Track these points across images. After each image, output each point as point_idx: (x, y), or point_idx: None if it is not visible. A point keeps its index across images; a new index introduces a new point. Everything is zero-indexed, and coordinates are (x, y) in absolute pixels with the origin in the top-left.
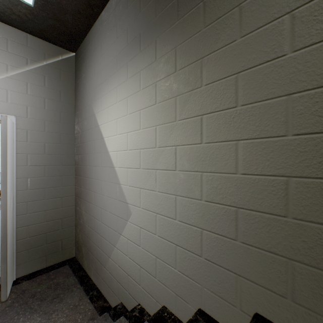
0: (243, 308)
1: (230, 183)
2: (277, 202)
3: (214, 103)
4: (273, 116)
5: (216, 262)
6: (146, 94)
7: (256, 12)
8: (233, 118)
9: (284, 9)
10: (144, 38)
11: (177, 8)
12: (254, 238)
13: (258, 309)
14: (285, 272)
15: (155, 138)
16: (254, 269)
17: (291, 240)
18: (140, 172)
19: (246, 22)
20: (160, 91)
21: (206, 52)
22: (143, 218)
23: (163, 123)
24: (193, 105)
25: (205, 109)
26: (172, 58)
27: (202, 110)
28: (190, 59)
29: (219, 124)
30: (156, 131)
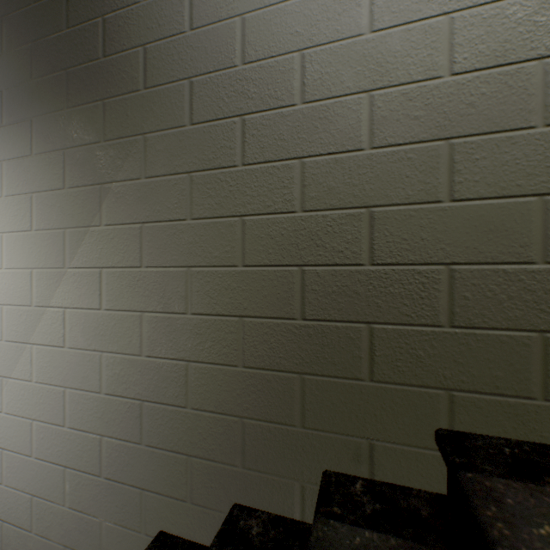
0: (148, 530)
1: (135, 368)
2: (180, 391)
3: (116, 255)
4: (176, 289)
5: (119, 479)
6: (13, 207)
7: (161, 154)
8: (138, 282)
9: (185, 166)
10: (10, 105)
11: (67, 88)
12: (159, 438)
13: (163, 525)
14: (186, 472)
15: (30, 288)
16: (159, 477)
17: (190, 433)
18: (1, 347)
19: (151, 161)
20: (40, 210)
21: (107, 178)
22: (7, 432)
23: (44, 267)
24: (89, 249)
25: (106, 260)
26: (59, 164)
27: (101, 260)
28: (85, 178)
29: (122, 286)
30: (33, 278)
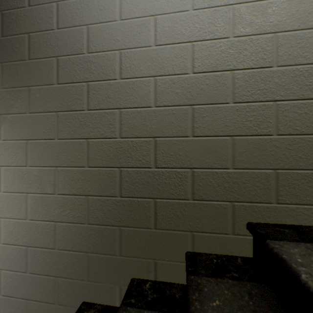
0: None
1: (22, 227)
2: (51, 239)
3: (10, 158)
4: (48, 179)
5: (12, 295)
6: None
7: (39, 99)
8: (24, 175)
9: (54, 108)
10: None
11: None
12: (38, 268)
13: None
14: (55, 286)
15: None
16: (38, 291)
17: (57, 264)
18: None
19: (33, 103)
20: None
21: (4, 111)
22: None
23: None
24: None
25: (3, 162)
26: None
27: (0, 161)
28: None
29: (14, 177)
30: None
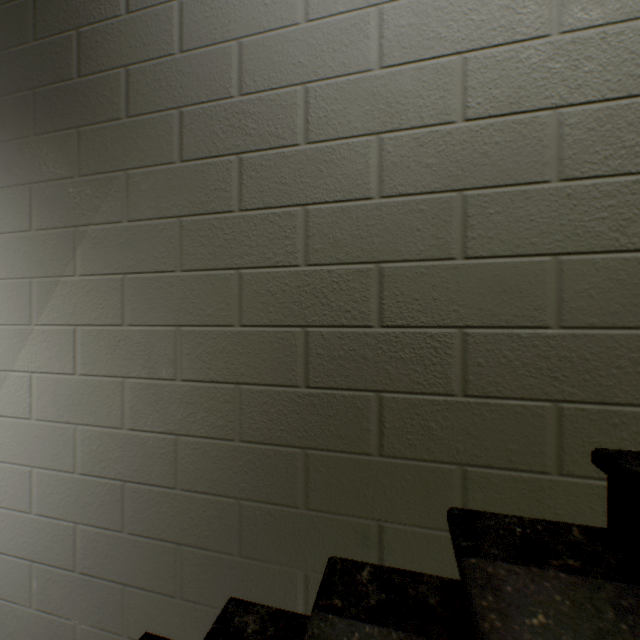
0: (131, 632)
1: (115, 443)
2: (168, 469)
3: (94, 310)
4: (164, 351)
5: (96, 573)
6: None
7: (146, 194)
8: (119, 342)
9: (174, 209)
10: None
11: (35, 112)
12: (143, 525)
13: (148, 626)
14: (175, 563)
15: None
16: (143, 570)
17: (180, 518)
18: None
19: (135, 202)
20: (1, 255)
21: (83, 220)
22: None
23: (6, 323)
24: (61, 303)
25: (81, 317)
26: (24, 201)
27: (76, 316)
28: (56, 219)
29: (101, 347)
30: None
